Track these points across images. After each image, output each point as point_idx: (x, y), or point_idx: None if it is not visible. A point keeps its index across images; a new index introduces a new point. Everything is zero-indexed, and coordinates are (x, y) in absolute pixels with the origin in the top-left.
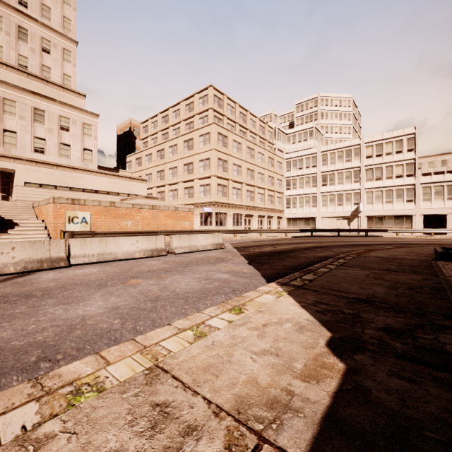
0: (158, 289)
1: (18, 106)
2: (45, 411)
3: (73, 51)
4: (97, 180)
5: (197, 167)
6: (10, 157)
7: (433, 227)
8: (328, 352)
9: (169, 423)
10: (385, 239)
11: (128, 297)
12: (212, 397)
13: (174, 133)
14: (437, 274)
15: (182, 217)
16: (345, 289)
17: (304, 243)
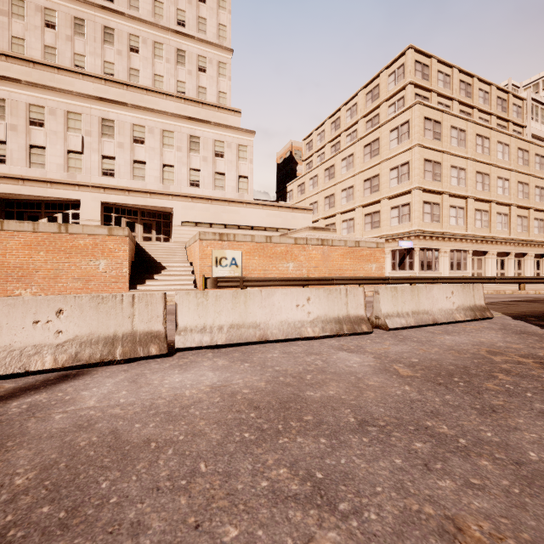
0: None
1: (176, 137)
2: None
3: (228, 62)
4: (253, 213)
5: (386, 180)
6: (168, 194)
7: None
8: None
9: None
10: None
11: None
12: None
13: (349, 140)
14: None
15: (366, 257)
16: None
17: None
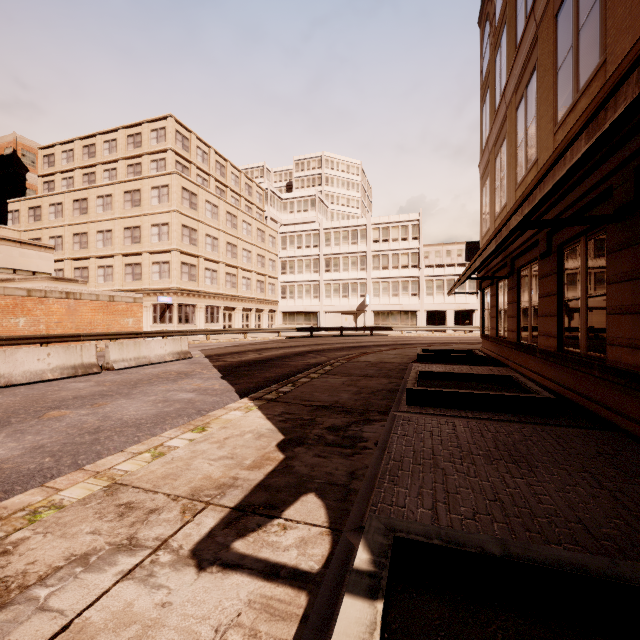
0: (97, 419)
1: None
2: (7, 529)
3: None
4: None
5: (148, 234)
6: None
7: (436, 324)
8: (276, 449)
9: (135, 511)
10: (389, 338)
11: (53, 433)
12: (172, 492)
13: (107, 176)
14: (403, 377)
15: (122, 312)
16: (315, 398)
17: (299, 346)
